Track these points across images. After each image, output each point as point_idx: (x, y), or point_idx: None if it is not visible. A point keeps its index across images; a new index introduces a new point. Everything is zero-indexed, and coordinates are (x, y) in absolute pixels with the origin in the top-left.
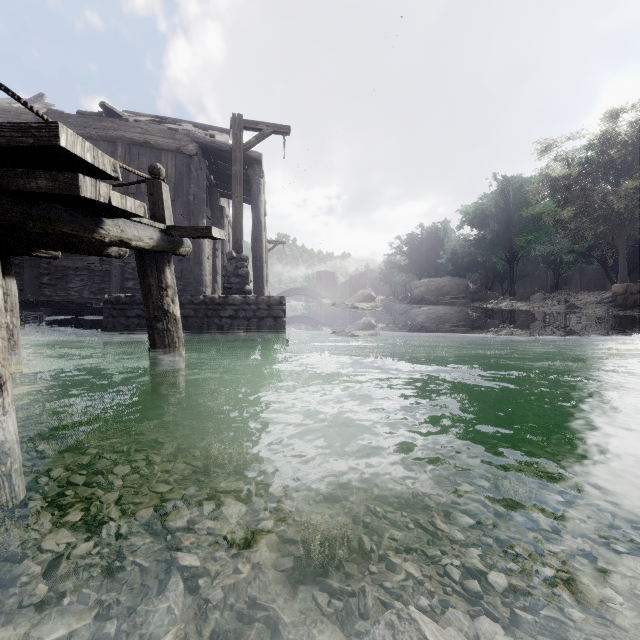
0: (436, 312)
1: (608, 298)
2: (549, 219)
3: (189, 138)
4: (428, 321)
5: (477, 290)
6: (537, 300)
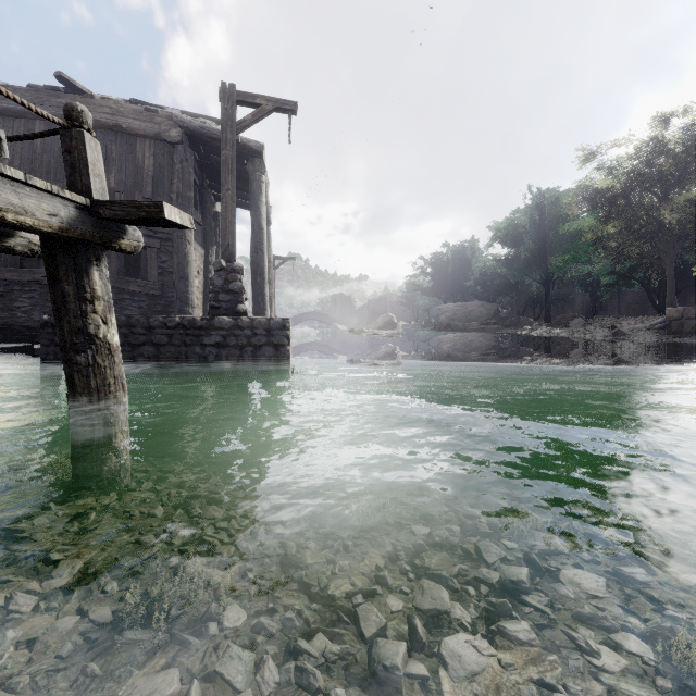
0: (464, 339)
1: (659, 324)
2: (591, 236)
3: (171, 121)
4: (457, 349)
5: (508, 315)
6: (577, 326)
